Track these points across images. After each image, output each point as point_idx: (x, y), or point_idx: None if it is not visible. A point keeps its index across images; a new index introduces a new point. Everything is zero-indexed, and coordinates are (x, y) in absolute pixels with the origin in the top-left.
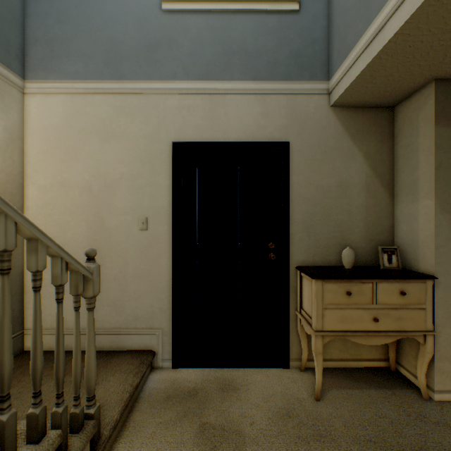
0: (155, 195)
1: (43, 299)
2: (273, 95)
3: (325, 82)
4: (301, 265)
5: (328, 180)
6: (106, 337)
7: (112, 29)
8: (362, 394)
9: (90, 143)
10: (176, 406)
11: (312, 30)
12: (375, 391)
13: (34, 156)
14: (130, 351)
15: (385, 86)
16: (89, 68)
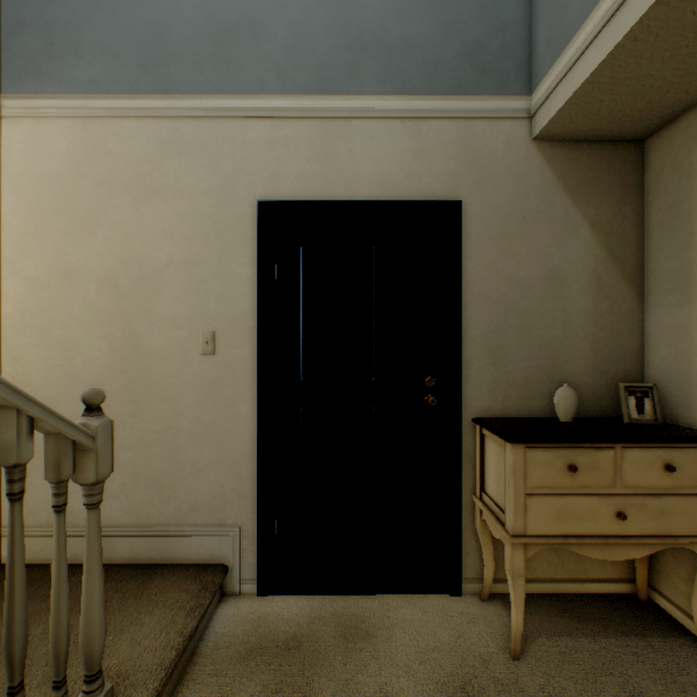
0: (228, 294)
1: (33, 475)
2: (434, 120)
3: (523, 98)
4: (481, 415)
5: (528, 268)
6: (142, 540)
7: (153, 6)
8: (594, 646)
9: (115, 203)
10: (262, 672)
11: (501, 7)
12: (617, 641)
13: (19, 225)
14: (183, 566)
15: (635, 98)
16: (113, 72)
